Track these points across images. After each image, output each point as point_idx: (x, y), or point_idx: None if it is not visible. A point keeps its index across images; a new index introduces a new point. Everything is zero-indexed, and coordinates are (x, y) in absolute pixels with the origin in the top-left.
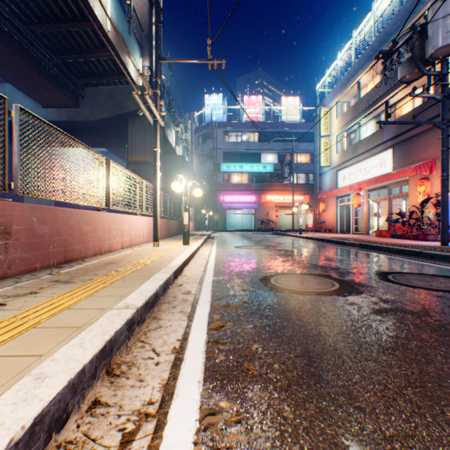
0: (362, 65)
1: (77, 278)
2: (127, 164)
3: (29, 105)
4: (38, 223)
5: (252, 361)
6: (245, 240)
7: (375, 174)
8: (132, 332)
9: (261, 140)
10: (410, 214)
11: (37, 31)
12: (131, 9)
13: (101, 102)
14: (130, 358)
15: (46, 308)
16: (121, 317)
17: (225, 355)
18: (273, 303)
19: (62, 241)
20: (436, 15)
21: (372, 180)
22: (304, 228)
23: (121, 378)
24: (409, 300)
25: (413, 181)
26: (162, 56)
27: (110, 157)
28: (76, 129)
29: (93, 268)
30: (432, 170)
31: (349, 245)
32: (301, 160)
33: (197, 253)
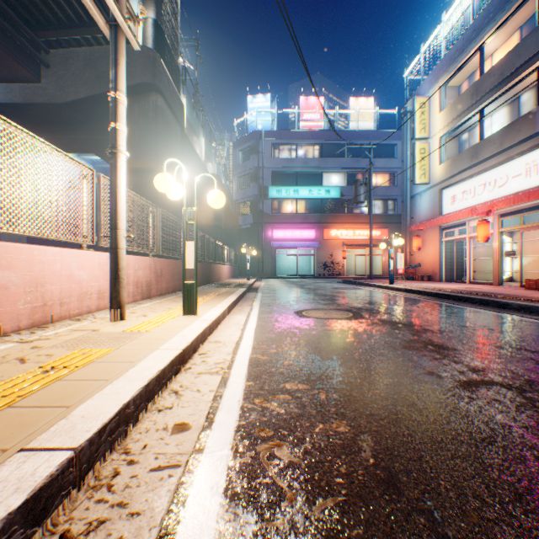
0: (490, 18)
1: None
2: None
3: None
4: None
5: None
6: (308, 295)
7: (515, 187)
8: None
9: (323, 156)
10: None
11: None
12: None
13: (76, 72)
14: None
15: None
16: None
17: None
18: None
19: None
20: None
21: (519, 195)
22: (380, 274)
23: None
24: None
25: None
26: None
27: None
28: (43, 119)
29: None
30: None
31: (520, 310)
32: (377, 182)
33: (208, 339)
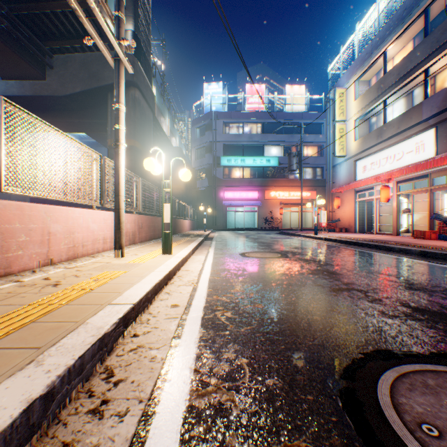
0: (391, 30)
1: None
2: (108, 151)
3: None
4: None
5: None
6: (251, 243)
7: (408, 161)
8: None
9: (265, 132)
10: None
11: None
12: None
13: (73, 72)
14: None
15: None
16: None
17: None
18: None
19: None
20: None
21: (410, 167)
22: (310, 227)
23: None
24: None
25: None
26: None
27: (99, 149)
28: (46, 107)
29: None
30: None
31: (399, 252)
32: (307, 153)
33: (181, 269)
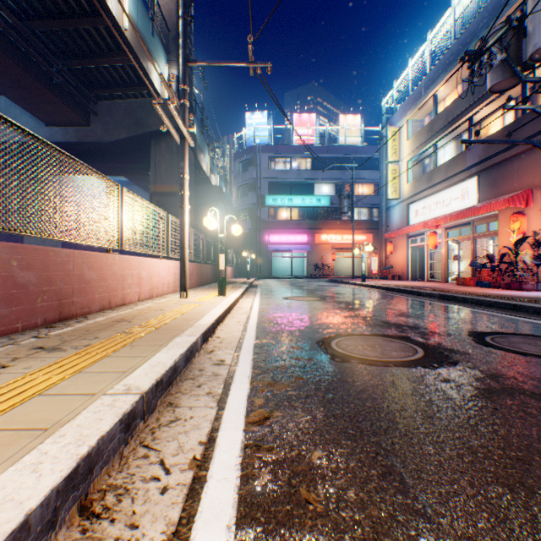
0: (439, 73)
1: (69, 344)
2: (150, 196)
3: (29, 122)
4: (19, 269)
5: (314, 485)
6: (296, 290)
7: (455, 207)
8: (132, 431)
9: (315, 168)
10: (501, 257)
11: (37, 30)
12: (154, 4)
13: (118, 119)
14: (122, 480)
15: (8, 393)
16: (115, 410)
17: (271, 472)
18: (338, 379)
19: (56, 292)
20: (539, 4)
21: (452, 215)
22: (366, 275)
23: (102, 522)
24: (525, 375)
25: (504, 216)
26: (191, 58)
27: (130, 187)
28: (88, 152)
29: (95, 329)
30: (528, 202)
31: (426, 296)
32: (363, 192)
33: (235, 306)
